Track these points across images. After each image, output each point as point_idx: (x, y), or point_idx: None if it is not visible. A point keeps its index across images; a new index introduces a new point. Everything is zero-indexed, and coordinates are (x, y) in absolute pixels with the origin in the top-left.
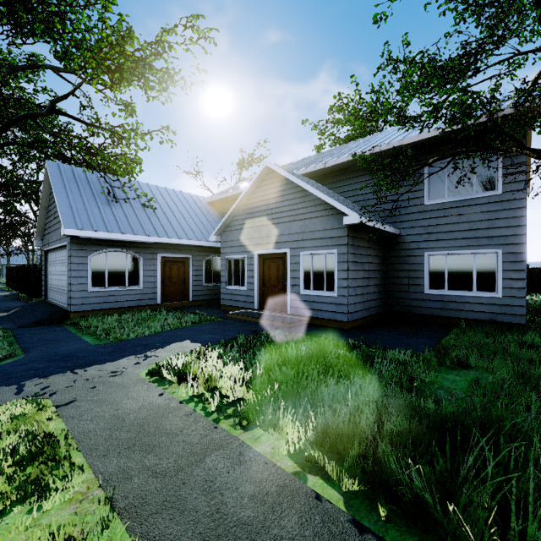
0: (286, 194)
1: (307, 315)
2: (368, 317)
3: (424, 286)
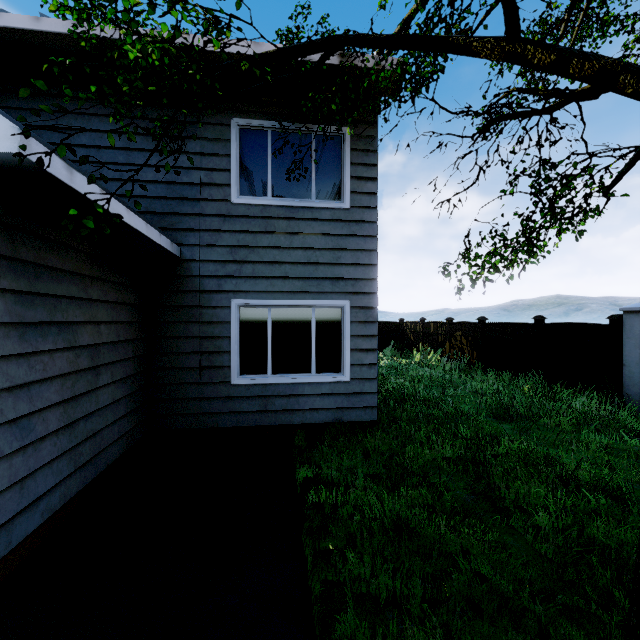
0: None
1: None
2: (96, 480)
3: (232, 368)
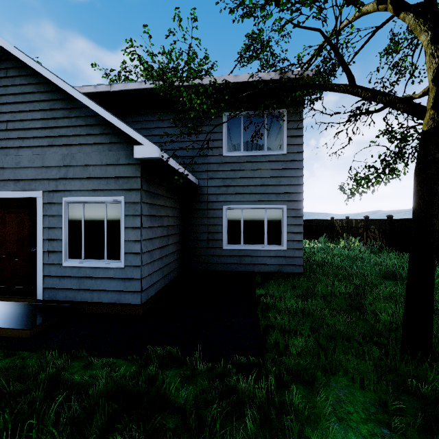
0: (37, 100)
1: (74, 300)
2: (168, 284)
3: (223, 241)
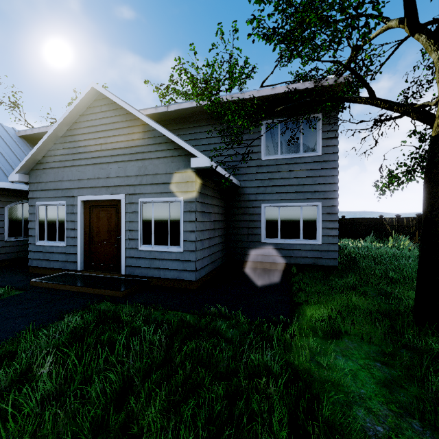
0: (121, 128)
1: (147, 275)
2: (214, 270)
3: (261, 235)
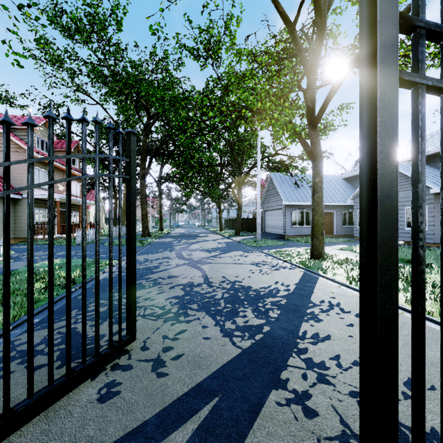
0: None
1: (408, 240)
2: None
3: None
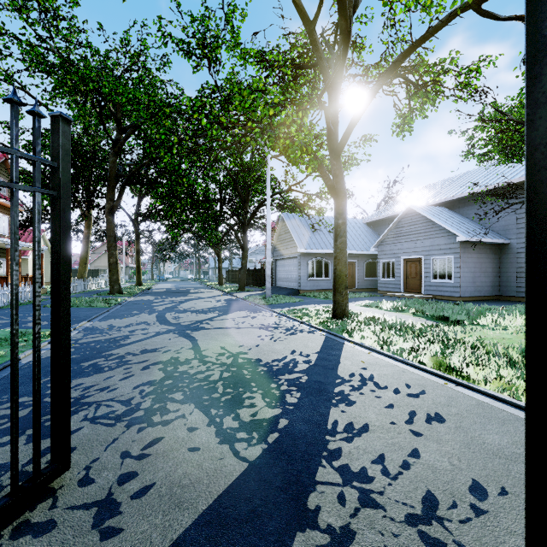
0: (421, 223)
1: (434, 294)
2: (480, 297)
3: None
